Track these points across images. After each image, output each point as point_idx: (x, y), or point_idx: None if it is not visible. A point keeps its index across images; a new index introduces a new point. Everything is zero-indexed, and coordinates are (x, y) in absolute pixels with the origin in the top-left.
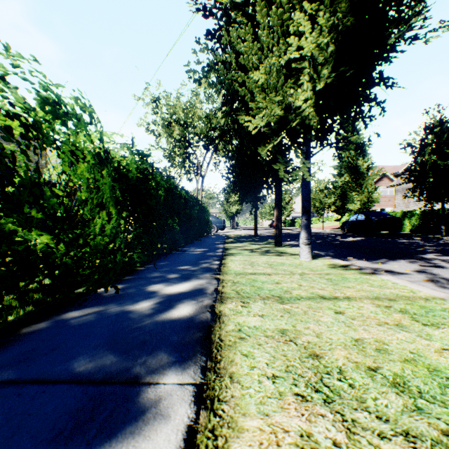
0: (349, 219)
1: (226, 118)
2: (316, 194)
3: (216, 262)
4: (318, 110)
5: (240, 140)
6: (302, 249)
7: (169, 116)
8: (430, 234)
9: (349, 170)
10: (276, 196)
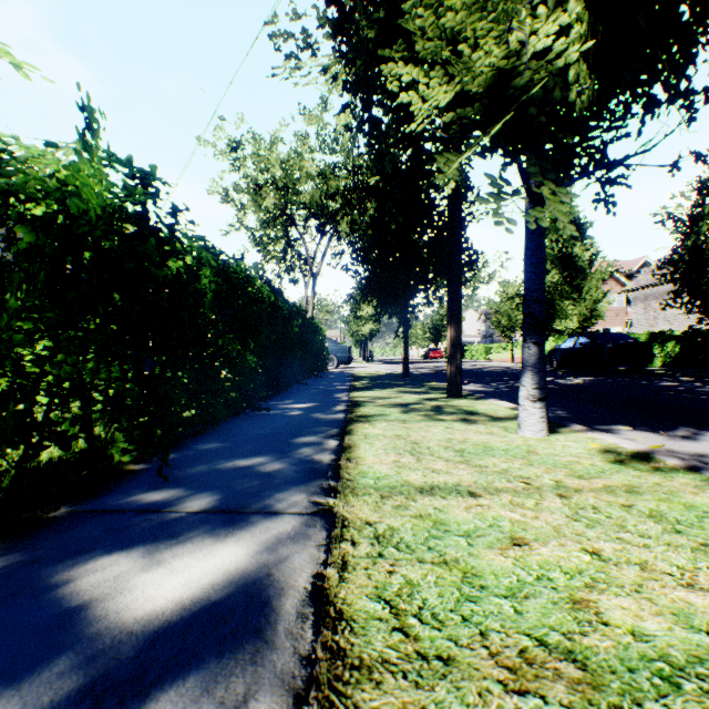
0: (561, 346)
1: (354, 135)
2: (502, 305)
3: (330, 441)
4: (589, 60)
5: (378, 205)
6: (525, 410)
7: (258, 172)
8: (703, 371)
9: (559, 264)
10: (452, 298)
